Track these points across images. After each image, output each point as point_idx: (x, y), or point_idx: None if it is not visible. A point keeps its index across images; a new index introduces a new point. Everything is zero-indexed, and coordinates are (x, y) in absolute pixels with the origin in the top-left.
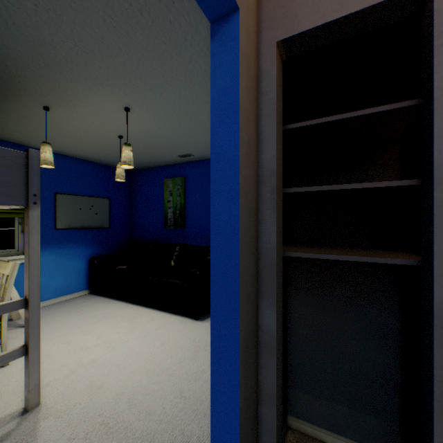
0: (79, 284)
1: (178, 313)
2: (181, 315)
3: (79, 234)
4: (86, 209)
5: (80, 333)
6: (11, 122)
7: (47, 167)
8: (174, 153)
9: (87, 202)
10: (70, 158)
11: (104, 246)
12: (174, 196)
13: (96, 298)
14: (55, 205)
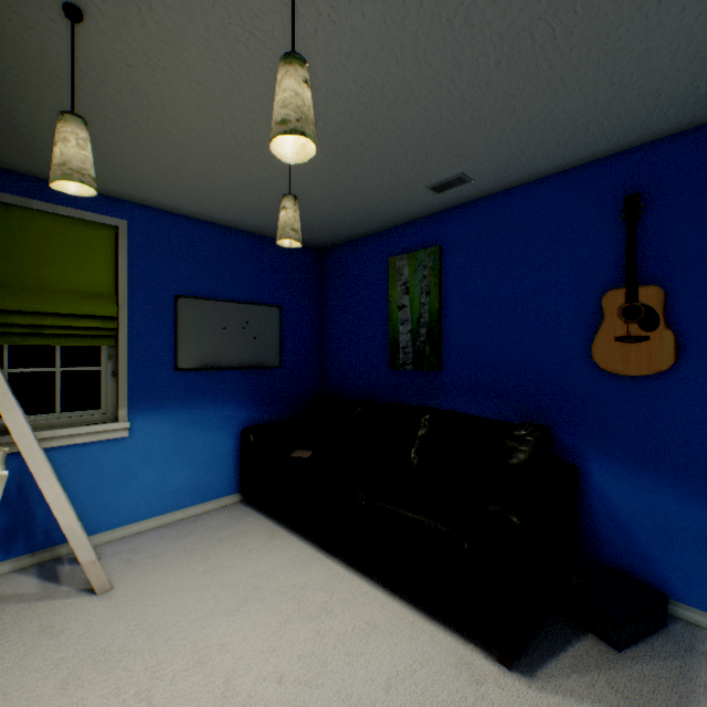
0: (222, 482)
1: (440, 617)
2: (449, 626)
3: (222, 381)
4: (234, 328)
5: (188, 651)
6: (48, 117)
7: (81, 194)
8: (421, 177)
9: (237, 314)
10: (205, 224)
11: (270, 405)
12: (412, 294)
13: (250, 518)
14: (174, 321)
